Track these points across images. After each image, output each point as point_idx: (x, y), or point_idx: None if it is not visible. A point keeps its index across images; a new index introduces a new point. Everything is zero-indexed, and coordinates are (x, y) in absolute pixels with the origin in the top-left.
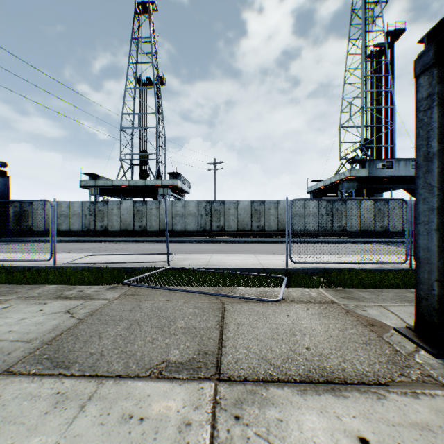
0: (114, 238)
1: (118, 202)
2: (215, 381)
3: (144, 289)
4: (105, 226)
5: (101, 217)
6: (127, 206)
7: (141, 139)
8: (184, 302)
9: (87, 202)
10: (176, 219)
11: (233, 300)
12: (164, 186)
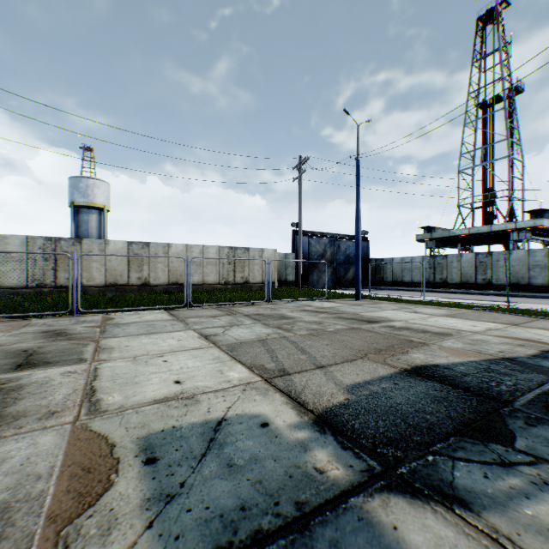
0: (453, 290)
1: (457, 255)
2: (510, 325)
3: (485, 312)
4: (444, 278)
5: (439, 270)
6: (467, 258)
7: (483, 189)
8: (509, 317)
9: (426, 257)
10: (533, 271)
11: (546, 320)
12: (518, 229)
